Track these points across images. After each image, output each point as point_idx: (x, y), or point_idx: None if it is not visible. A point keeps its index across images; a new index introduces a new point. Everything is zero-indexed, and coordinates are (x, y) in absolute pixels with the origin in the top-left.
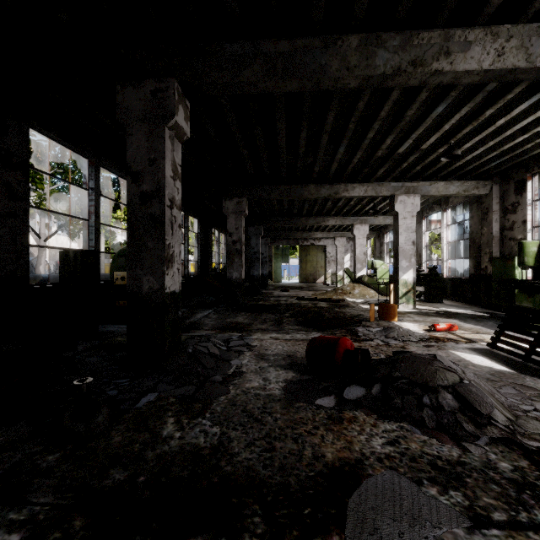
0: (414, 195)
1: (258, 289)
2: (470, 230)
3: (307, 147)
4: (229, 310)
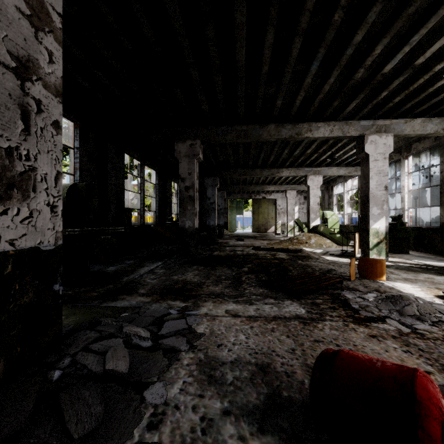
0: (387, 134)
1: (214, 239)
2: (441, 176)
3: (271, 67)
4: (181, 262)
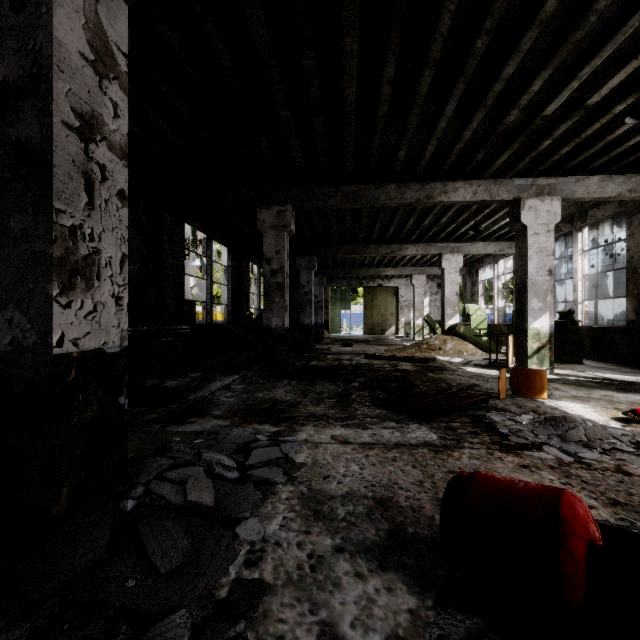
0: (551, 198)
1: (310, 343)
2: (627, 255)
3: (391, 107)
4: (266, 375)
